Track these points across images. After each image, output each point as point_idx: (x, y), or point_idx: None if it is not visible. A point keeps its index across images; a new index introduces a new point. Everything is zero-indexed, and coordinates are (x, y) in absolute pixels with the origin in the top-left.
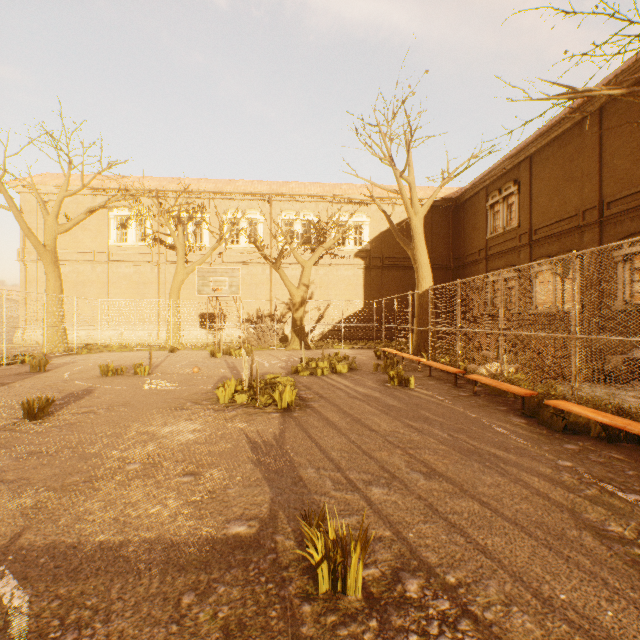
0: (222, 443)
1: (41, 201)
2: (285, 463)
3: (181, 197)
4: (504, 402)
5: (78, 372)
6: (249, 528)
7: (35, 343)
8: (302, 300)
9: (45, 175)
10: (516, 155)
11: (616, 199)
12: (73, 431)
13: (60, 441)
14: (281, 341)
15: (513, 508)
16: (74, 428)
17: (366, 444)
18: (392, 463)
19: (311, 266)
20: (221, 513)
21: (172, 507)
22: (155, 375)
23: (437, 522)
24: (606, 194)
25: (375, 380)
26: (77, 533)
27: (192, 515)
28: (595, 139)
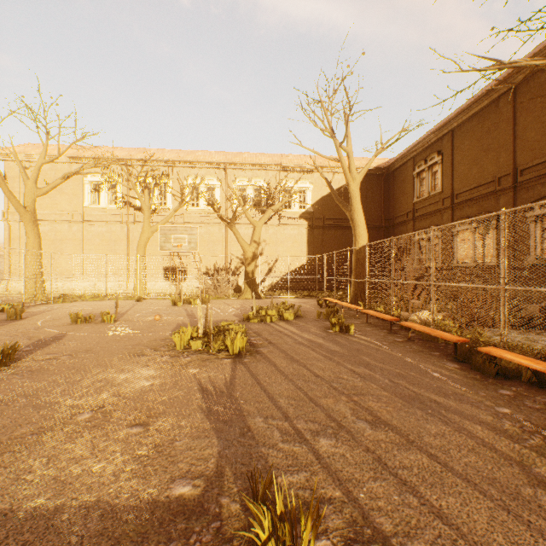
0: (174, 390)
1: (22, 167)
2: (234, 412)
3: (147, 165)
4: (436, 347)
5: (51, 320)
6: (194, 488)
7: (18, 293)
8: (253, 255)
9: (27, 145)
10: (440, 129)
11: (528, 167)
12: (33, 378)
13: (18, 389)
14: (235, 291)
15: (462, 461)
16: (35, 375)
17: (312, 391)
18: (338, 411)
19: (261, 226)
20: (166, 470)
21: (116, 463)
22: (120, 322)
23: (387, 479)
24: (519, 163)
25: (318, 327)
26: (11, 497)
27: (136, 473)
28: (510, 114)
